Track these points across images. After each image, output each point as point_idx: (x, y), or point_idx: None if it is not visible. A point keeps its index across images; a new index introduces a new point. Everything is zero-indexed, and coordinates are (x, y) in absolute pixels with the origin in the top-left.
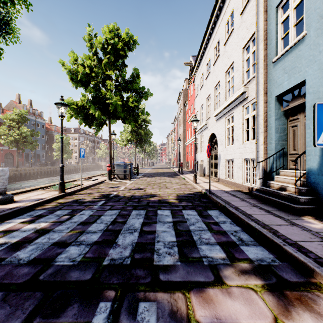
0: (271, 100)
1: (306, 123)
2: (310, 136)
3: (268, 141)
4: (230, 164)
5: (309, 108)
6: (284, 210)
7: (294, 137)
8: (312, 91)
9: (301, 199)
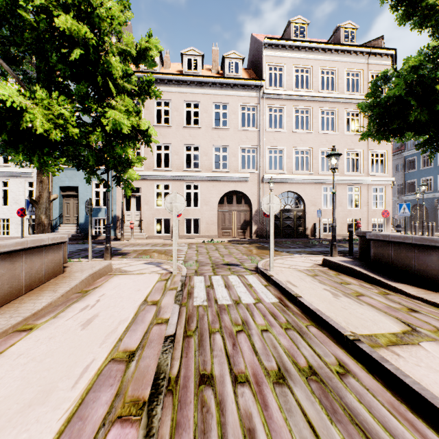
0: (56, 187)
1: (79, 204)
2: (81, 210)
3: (54, 208)
4: (1, 222)
5: (80, 198)
6: (75, 240)
7: (68, 208)
8: (82, 192)
9: (80, 235)
